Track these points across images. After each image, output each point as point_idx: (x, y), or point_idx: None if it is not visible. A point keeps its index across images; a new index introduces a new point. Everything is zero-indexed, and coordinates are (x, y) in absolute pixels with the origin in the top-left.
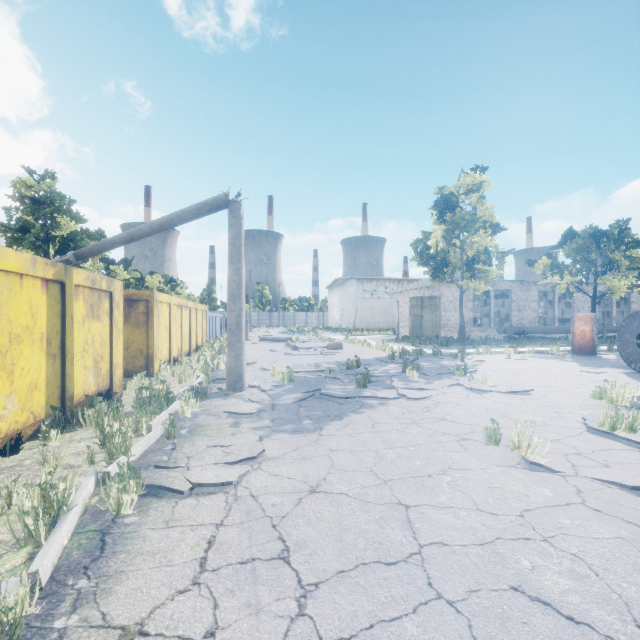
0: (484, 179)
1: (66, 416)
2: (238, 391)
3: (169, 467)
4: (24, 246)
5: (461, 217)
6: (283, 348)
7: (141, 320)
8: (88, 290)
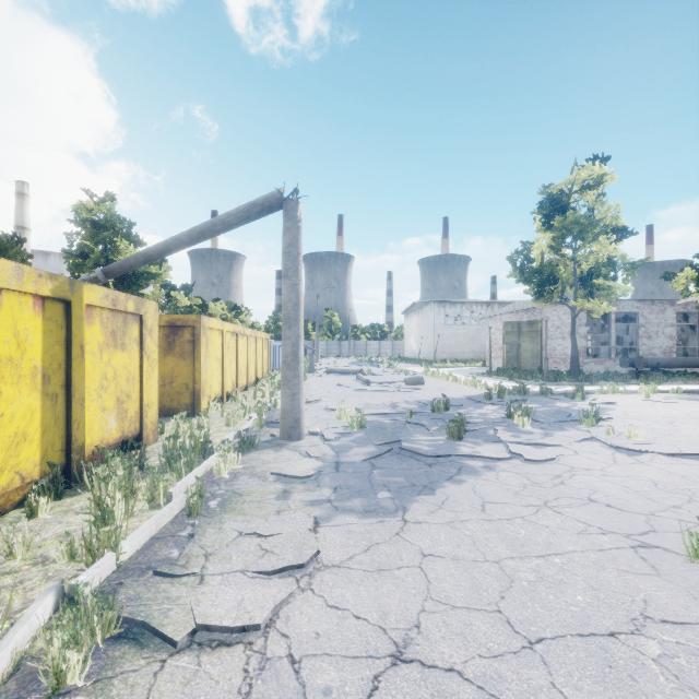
0: (606, 171)
1: (72, 473)
2: (294, 440)
3: (174, 575)
4: (85, 272)
5: (574, 221)
6: (353, 382)
7: (187, 350)
8: (108, 312)
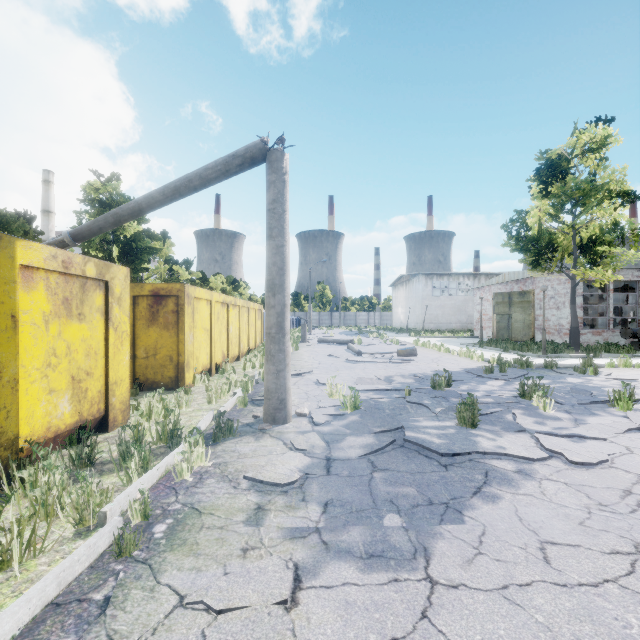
0: (610, 133)
1: None
2: (279, 423)
3: None
4: (92, 248)
5: (575, 186)
6: (344, 352)
7: (170, 320)
8: (58, 276)
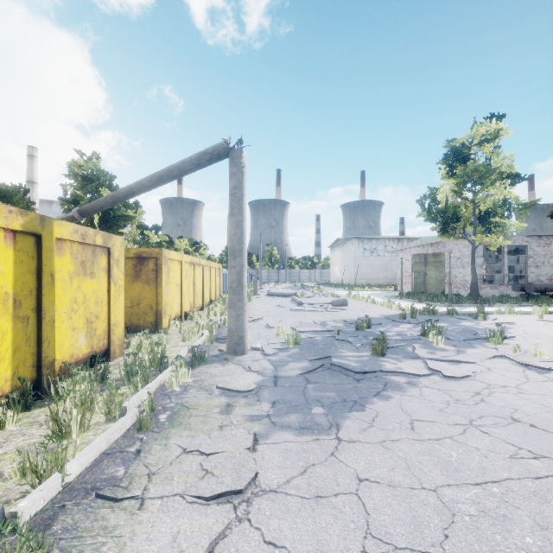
0: (501, 127)
1: (43, 386)
2: (239, 354)
3: (115, 498)
4: None
5: (474, 169)
6: (289, 303)
7: (151, 277)
8: (78, 245)
